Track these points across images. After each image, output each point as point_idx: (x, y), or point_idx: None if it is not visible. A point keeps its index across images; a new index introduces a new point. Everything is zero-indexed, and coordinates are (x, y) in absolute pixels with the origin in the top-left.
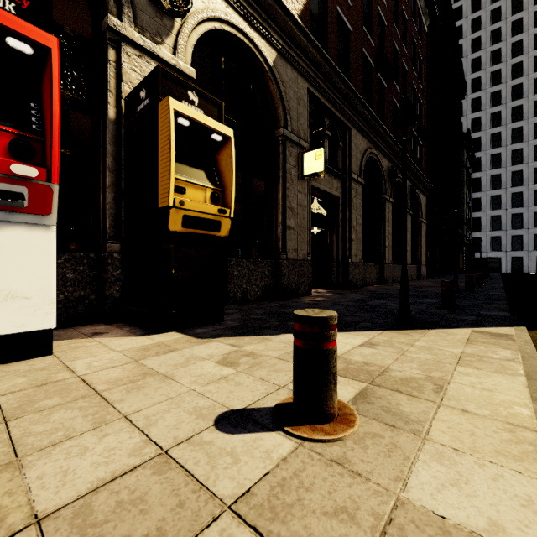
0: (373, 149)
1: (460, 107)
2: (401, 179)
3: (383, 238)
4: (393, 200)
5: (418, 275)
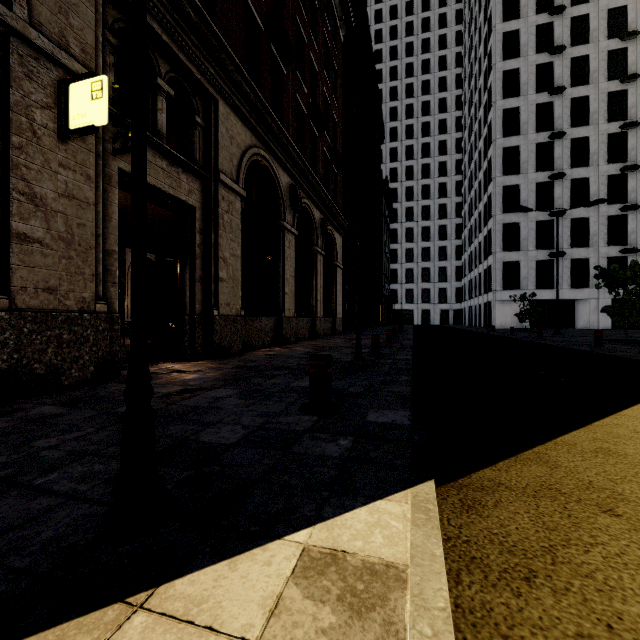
0: (263, 151)
1: (379, 151)
2: (309, 208)
3: (282, 282)
4: (297, 232)
5: (333, 330)
